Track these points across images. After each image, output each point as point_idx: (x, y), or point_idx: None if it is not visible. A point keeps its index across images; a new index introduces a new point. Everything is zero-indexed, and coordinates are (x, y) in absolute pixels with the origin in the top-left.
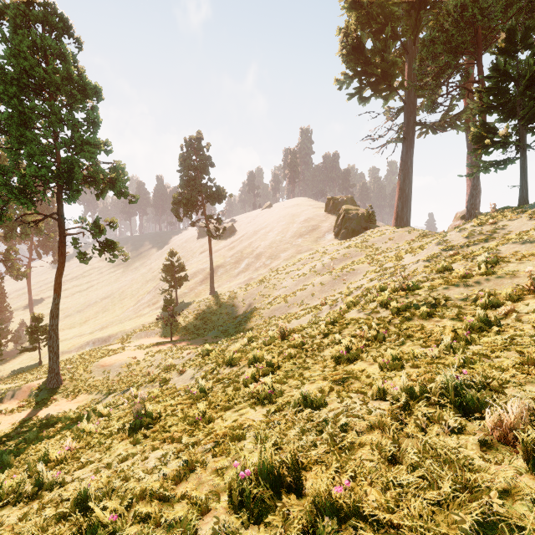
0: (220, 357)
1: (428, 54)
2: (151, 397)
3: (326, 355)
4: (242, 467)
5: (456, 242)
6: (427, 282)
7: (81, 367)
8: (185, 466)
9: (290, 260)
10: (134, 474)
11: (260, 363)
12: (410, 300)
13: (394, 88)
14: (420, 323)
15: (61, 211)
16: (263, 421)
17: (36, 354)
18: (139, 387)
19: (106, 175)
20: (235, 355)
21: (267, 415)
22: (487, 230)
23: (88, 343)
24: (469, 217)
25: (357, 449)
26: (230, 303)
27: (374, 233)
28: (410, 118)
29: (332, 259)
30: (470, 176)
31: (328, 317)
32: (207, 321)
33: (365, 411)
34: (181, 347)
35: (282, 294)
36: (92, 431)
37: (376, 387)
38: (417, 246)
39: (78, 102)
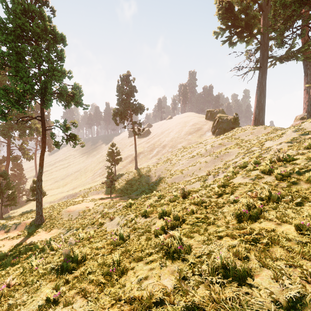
0: (138, 209)
1: (280, 5)
2: (88, 237)
3: (225, 212)
4: None
5: (310, 129)
6: (298, 156)
7: (56, 211)
8: None
9: (184, 148)
10: None
11: (167, 216)
12: (289, 168)
13: (253, 34)
14: (308, 186)
15: (43, 115)
16: (176, 289)
17: None
18: (84, 227)
19: (68, 91)
20: (148, 209)
21: (179, 281)
22: None
23: (64, 197)
24: (309, 117)
25: None
26: (147, 175)
27: (239, 130)
28: (264, 53)
29: (212, 146)
30: None
31: (215, 182)
32: (133, 185)
33: None
34: (116, 201)
35: (179, 169)
36: (33, 268)
37: None
38: (273, 136)
39: (51, 45)
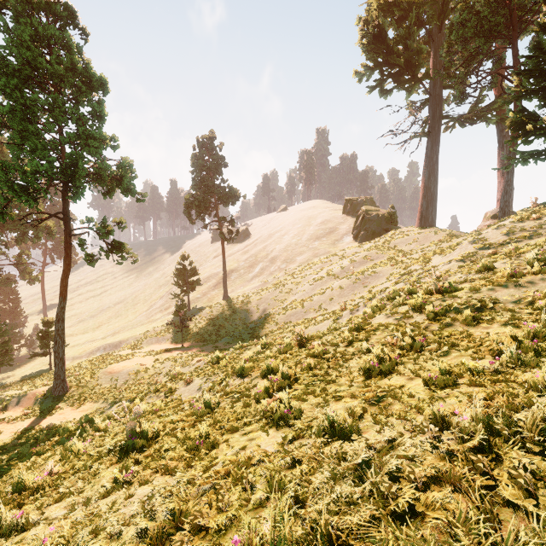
0: (230, 366)
1: (457, 38)
2: (153, 410)
3: (352, 366)
4: (245, 544)
5: (493, 240)
6: (465, 284)
7: (88, 374)
8: (171, 521)
9: (306, 263)
10: (106, 525)
11: (274, 374)
12: (448, 303)
13: (418, 79)
14: (465, 329)
15: (67, 210)
16: (278, 452)
17: (48, 359)
18: (143, 397)
19: (112, 172)
20: (246, 364)
21: (282, 444)
22: (531, 226)
23: (99, 348)
24: (502, 216)
25: (421, 518)
26: (243, 309)
27: (396, 235)
28: (436, 110)
29: (351, 262)
30: (506, 169)
31: (350, 322)
32: (220, 327)
33: (422, 451)
34: (192, 354)
35: (298, 299)
36: (80, 452)
37: (428, 413)
38: (446, 246)
39: (82, 94)
